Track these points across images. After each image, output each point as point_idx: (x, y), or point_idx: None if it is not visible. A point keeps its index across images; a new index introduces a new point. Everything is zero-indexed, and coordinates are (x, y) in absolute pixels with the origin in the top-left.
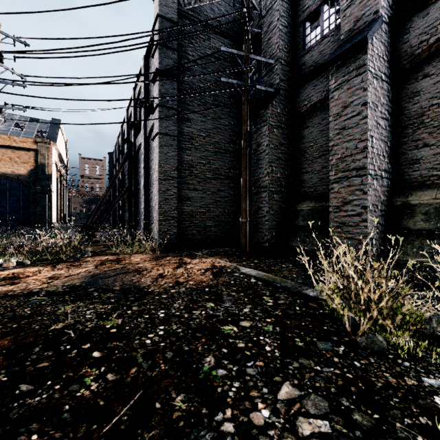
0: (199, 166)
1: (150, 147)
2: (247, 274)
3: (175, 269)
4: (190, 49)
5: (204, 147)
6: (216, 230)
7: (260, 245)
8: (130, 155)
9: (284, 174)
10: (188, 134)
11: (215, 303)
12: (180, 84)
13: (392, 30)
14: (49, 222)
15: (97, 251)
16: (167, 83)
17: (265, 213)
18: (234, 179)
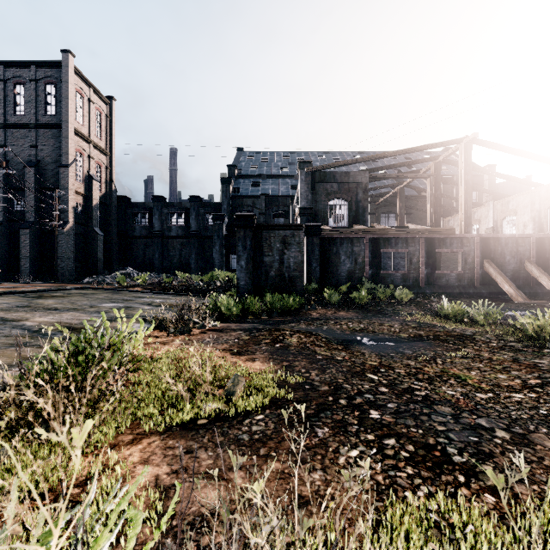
0: None
1: None
2: None
3: None
4: None
5: None
6: None
7: None
8: None
9: (5, 252)
10: None
11: None
12: None
13: (40, 223)
14: None
15: None
16: None
17: None
18: None
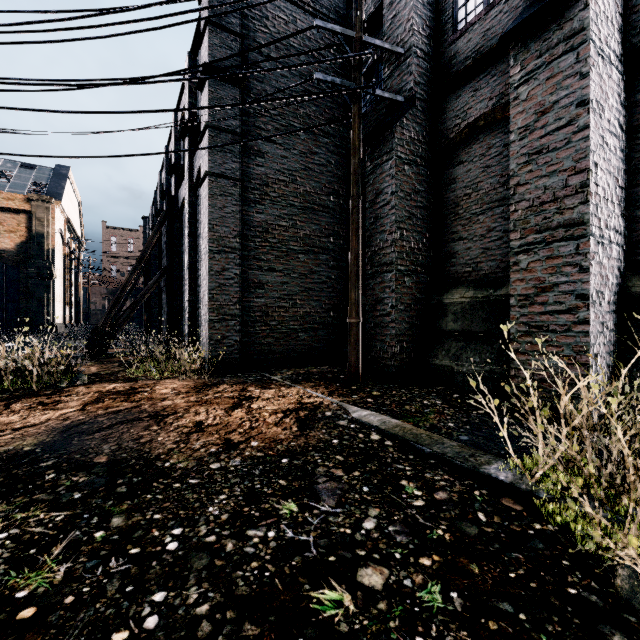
0: (278, 231)
1: (199, 201)
2: (363, 422)
3: (229, 412)
4: (262, 35)
5: (286, 200)
6: (307, 337)
7: (381, 364)
8: (170, 217)
9: (422, 242)
10: (259, 177)
11: (300, 502)
12: (246, 94)
13: None
14: (49, 323)
15: (104, 373)
16: (223, 90)
17: (389, 309)
18: (335, 254)
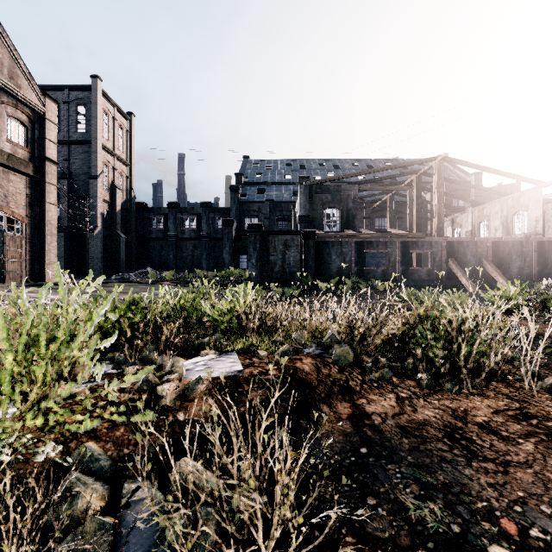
0: None
1: None
2: None
3: None
4: None
5: None
6: None
7: None
8: None
9: None
10: None
11: None
12: None
13: (72, 227)
14: None
15: None
16: None
17: None
18: None
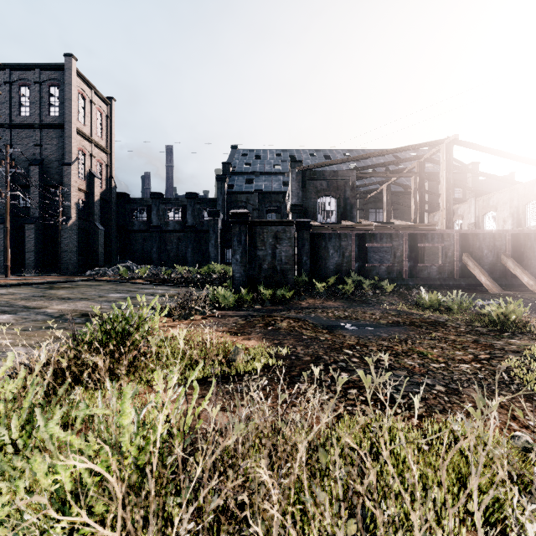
0: None
1: None
2: None
3: None
4: None
5: None
6: None
7: (0, 271)
8: None
9: (11, 246)
10: None
11: None
12: None
13: (44, 218)
14: None
15: None
16: None
17: (2, 259)
18: None
